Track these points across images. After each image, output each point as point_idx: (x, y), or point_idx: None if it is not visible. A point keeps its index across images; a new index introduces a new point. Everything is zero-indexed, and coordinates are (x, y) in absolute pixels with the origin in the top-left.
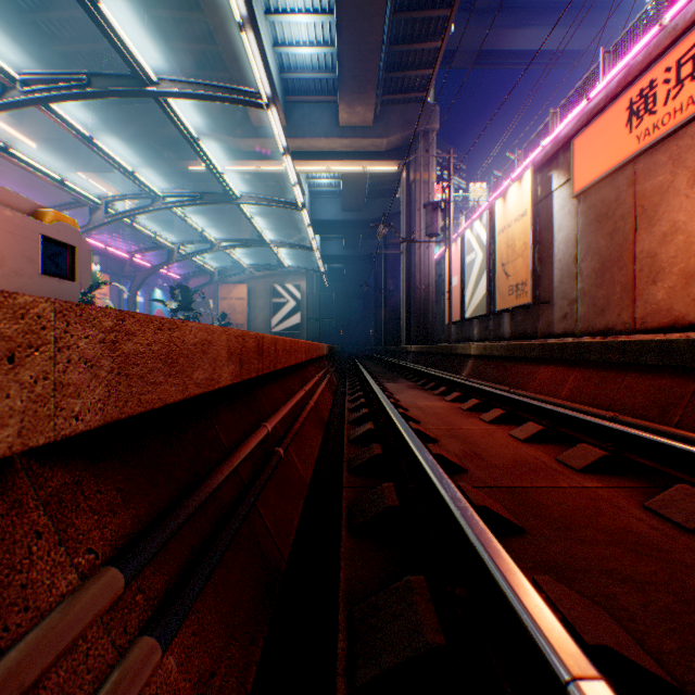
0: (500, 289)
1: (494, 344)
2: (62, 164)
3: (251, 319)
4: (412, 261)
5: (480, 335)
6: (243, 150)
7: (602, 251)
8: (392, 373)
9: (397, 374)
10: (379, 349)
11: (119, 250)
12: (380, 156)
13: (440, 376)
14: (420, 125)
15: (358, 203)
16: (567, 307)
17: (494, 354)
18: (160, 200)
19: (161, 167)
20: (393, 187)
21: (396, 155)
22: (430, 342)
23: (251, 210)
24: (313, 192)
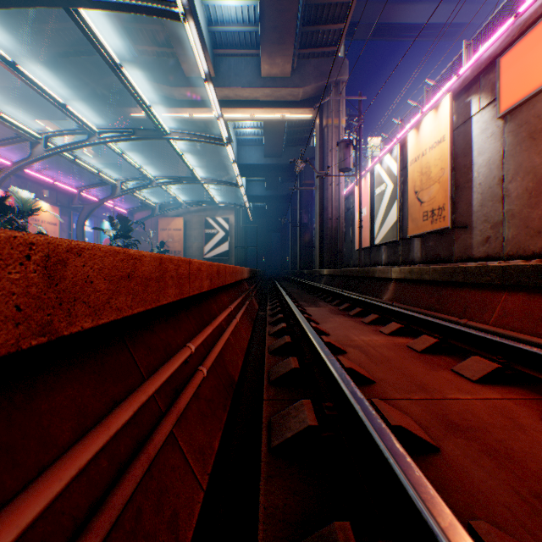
0: (412, 215)
1: (424, 268)
2: (19, 110)
3: (187, 247)
4: (324, 195)
5: (388, 259)
6: (177, 98)
7: (538, 169)
8: (310, 294)
9: (315, 295)
10: (295, 272)
11: (68, 185)
12: (297, 105)
13: (365, 301)
14: (332, 76)
15: (278, 150)
16: (490, 230)
17: (424, 278)
18: (95, 135)
19: (106, 114)
20: (307, 136)
21: (311, 104)
22: (341, 266)
23: (187, 154)
24: (239, 141)
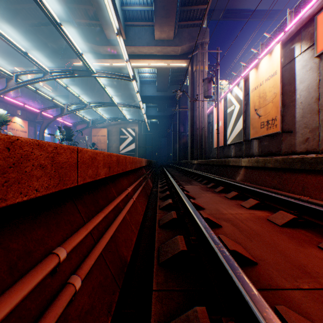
0: (253, 125)
1: (268, 159)
2: (3, 61)
3: (109, 146)
4: (194, 114)
5: (236, 154)
6: (102, 53)
7: None
8: (186, 176)
9: (190, 177)
10: (175, 162)
11: (33, 107)
12: (177, 57)
13: (226, 181)
14: (199, 39)
15: (165, 87)
16: (309, 134)
17: (268, 166)
18: (48, 74)
19: (58, 63)
20: (183, 78)
21: (186, 57)
22: (204, 158)
23: (109, 89)
24: (141, 81)
